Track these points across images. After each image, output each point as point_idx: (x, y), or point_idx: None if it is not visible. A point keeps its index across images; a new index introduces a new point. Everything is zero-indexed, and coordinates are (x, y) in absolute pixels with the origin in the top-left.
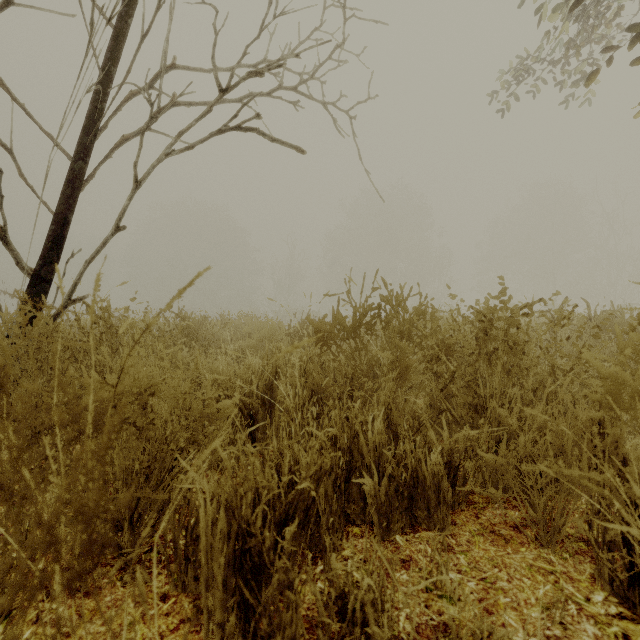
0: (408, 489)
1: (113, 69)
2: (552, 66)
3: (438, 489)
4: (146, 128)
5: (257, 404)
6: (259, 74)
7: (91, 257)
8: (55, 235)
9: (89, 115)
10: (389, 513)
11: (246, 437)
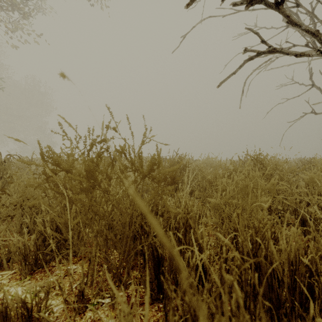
0: None
1: None
2: None
3: None
4: None
5: None
6: None
7: None
8: None
9: None
10: None
11: None
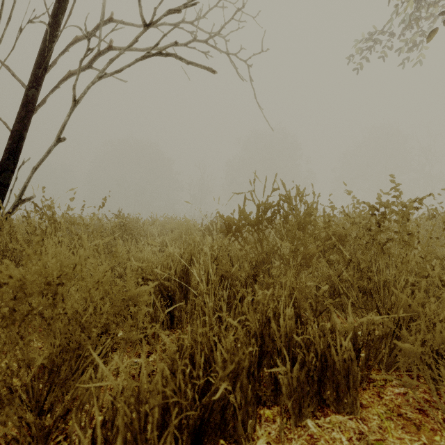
0: (318, 373)
1: (60, 16)
2: (393, 36)
3: (348, 374)
4: (84, 58)
5: (175, 286)
6: (177, 11)
7: (37, 164)
8: (11, 148)
9: (40, 52)
10: (301, 398)
11: (165, 315)
